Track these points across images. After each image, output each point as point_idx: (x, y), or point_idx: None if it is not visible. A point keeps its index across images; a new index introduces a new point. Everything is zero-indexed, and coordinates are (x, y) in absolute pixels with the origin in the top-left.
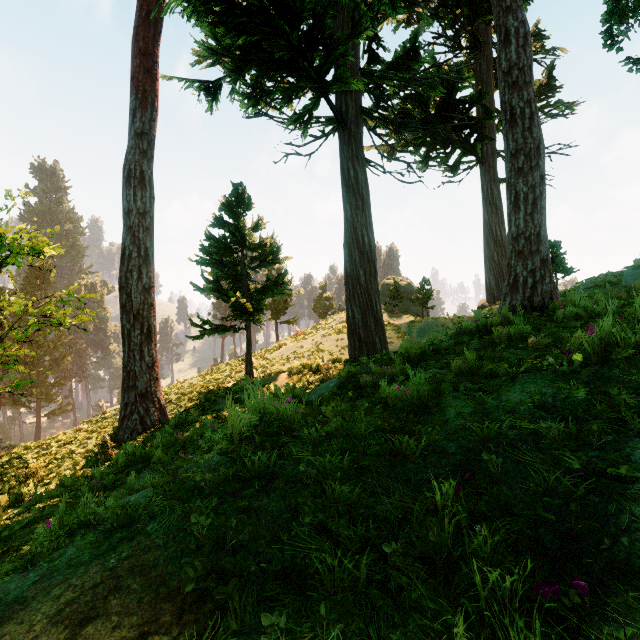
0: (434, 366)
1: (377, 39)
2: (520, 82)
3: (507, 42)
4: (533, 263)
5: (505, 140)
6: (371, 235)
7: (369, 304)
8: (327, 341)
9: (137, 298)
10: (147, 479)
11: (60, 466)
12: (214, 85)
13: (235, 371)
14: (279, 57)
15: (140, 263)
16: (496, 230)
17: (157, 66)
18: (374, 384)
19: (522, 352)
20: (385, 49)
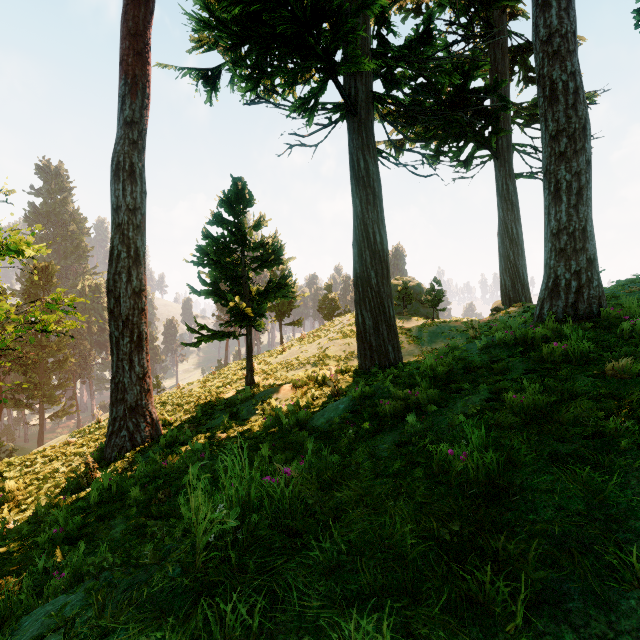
0: (470, 392)
1: (387, 23)
2: (563, 51)
3: (546, 5)
4: (578, 263)
5: (543, 120)
6: (383, 233)
7: (381, 309)
8: (333, 346)
9: (126, 303)
10: (117, 531)
11: (40, 488)
12: (213, 73)
13: (236, 378)
14: (281, 32)
15: (130, 264)
16: (512, 228)
17: (149, 49)
18: (395, 412)
19: (600, 383)
20: (396, 34)
